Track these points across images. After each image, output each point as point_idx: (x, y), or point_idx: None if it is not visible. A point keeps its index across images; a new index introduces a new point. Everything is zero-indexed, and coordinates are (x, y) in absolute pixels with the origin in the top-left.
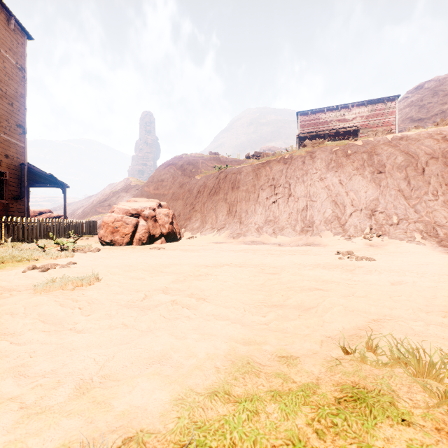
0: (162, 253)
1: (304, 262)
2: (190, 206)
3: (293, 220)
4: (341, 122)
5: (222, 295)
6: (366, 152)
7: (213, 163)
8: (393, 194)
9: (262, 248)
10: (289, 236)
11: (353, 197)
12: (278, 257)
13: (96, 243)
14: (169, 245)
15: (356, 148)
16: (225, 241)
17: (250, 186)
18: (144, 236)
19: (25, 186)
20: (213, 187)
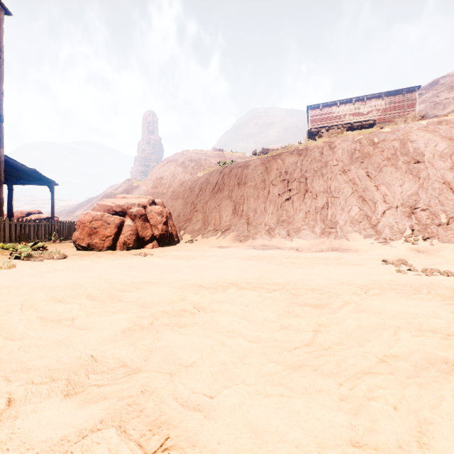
0: (145, 261)
1: (353, 278)
2: (191, 206)
3: (311, 220)
4: (356, 116)
5: (222, 403)
6: (397, 139)
7: (217, 160)
8: (436, 188)
9: (278, 254)
10: (307, 239)
11: (385, 191)
12: (305, 269)
13: (74, 247)
14: (160, 250)
15: (384, 136)
16: (230, 245)
17: (259, 181)
18: (130, 239)
19: (2, 182)
20: (217, 184)
